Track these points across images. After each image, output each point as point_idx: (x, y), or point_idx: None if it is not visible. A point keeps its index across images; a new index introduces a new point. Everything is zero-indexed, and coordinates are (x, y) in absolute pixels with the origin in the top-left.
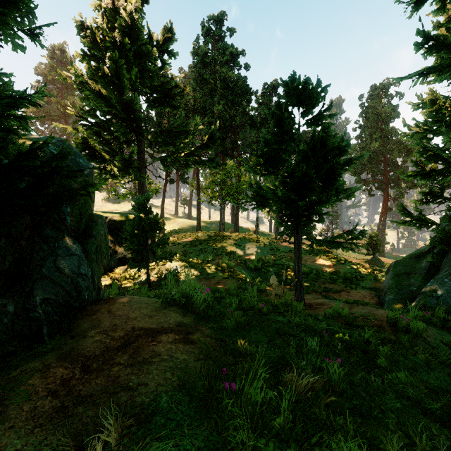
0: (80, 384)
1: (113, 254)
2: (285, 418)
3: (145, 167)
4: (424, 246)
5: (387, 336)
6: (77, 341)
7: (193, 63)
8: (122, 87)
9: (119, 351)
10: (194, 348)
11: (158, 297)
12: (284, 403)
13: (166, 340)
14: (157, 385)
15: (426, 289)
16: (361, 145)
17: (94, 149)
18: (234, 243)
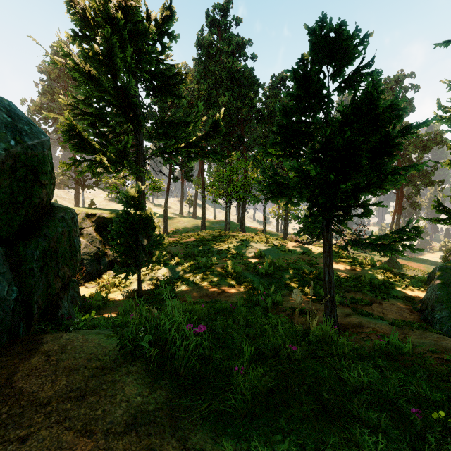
0: None
1: (101, 256)
2: None
3: (144, 160)
4: None
5: None
6: None
7: (197, 54)
8: (116, 69)
9: None
10: None
11: (119, 338)
12: None
13: None
14: None
15: None
16: None
17: (83, 138)
18: (240, 243)
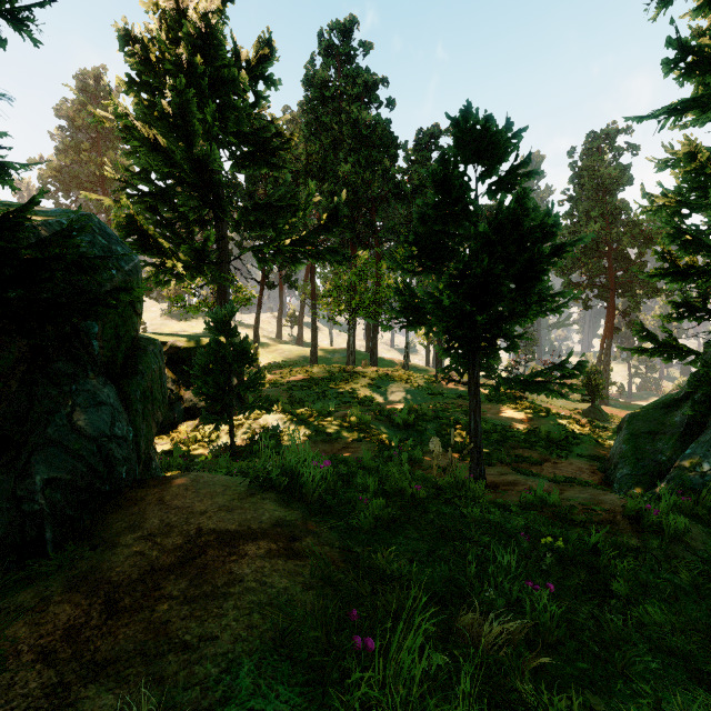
0: (98, 637)
1: (175, 401)
2: (465, 707)
3: (228, 262)
4: (677, 388)
5: (626, 540)
6: (101, 553)
7: (305, 97)
8: (191, 133)
9: (172, 574)
10: (303, 566)
11: (245, 475)
12: (463, 680)
13: (254, 552)
14: (234, 640)
15: (684, 459)
16: (572, 228)
17: (145, 234)
18: (370, 384)
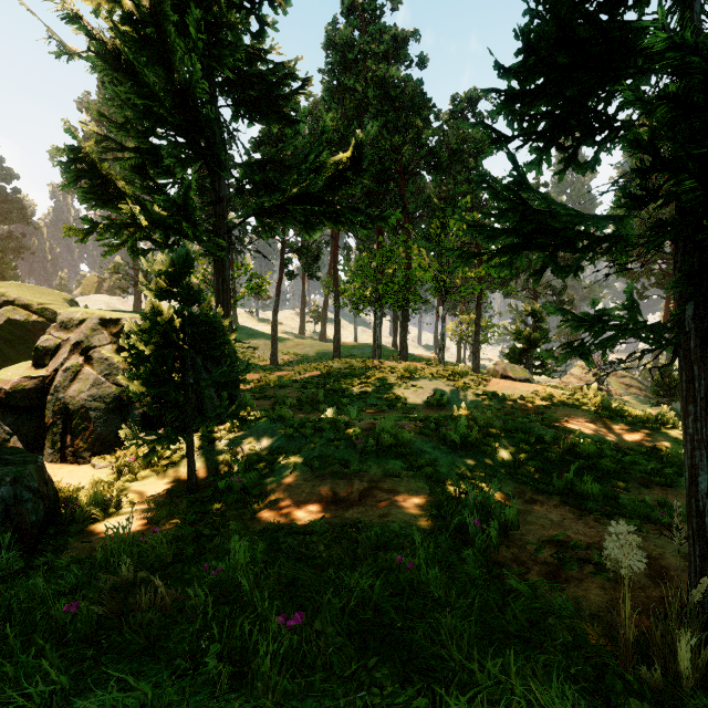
0: None
1: (128, 402)
2: None
3: (228, 231)
4: None
5: None
6: None
7: (326, 62)
8: (169, 51)
9: None
10: None
11: None
12: None
13: None
14: None
15: None
16: None
17: (103, 177)
18: (402, 381)
